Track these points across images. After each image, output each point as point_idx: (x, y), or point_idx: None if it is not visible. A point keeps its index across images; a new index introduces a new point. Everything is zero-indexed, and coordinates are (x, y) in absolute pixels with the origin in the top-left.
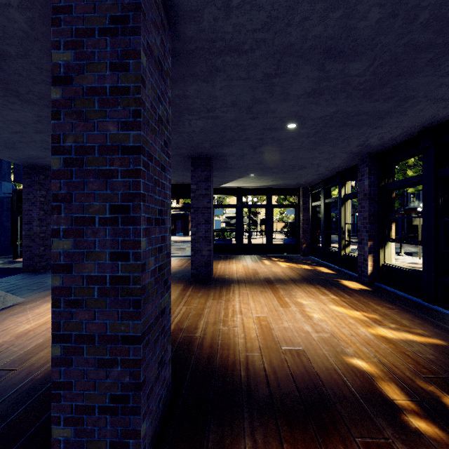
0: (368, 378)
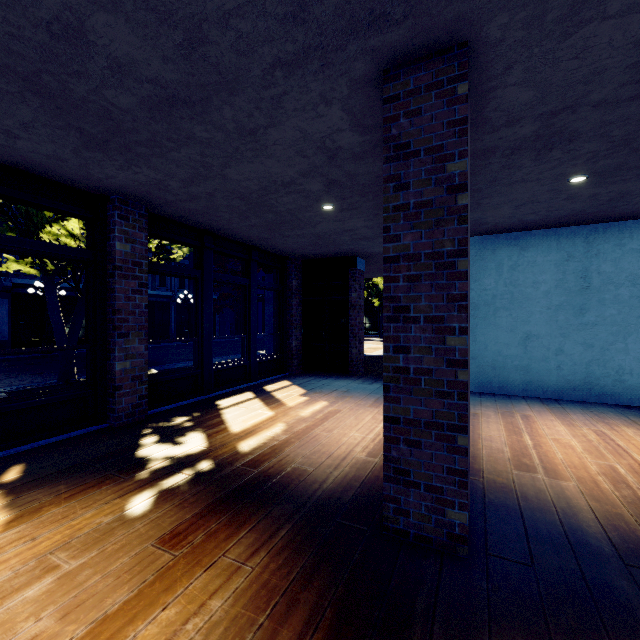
0: (169, 490)
